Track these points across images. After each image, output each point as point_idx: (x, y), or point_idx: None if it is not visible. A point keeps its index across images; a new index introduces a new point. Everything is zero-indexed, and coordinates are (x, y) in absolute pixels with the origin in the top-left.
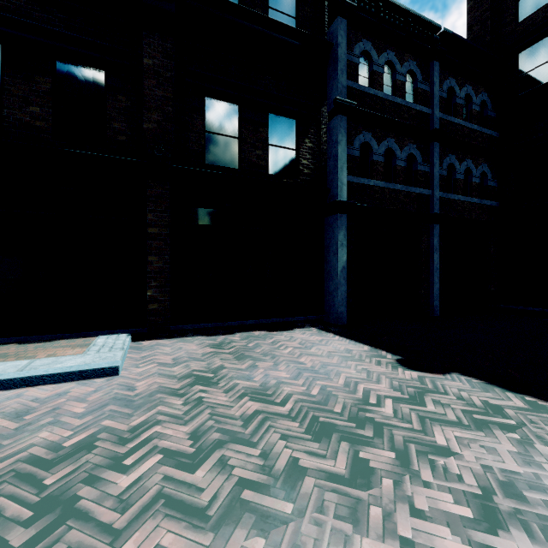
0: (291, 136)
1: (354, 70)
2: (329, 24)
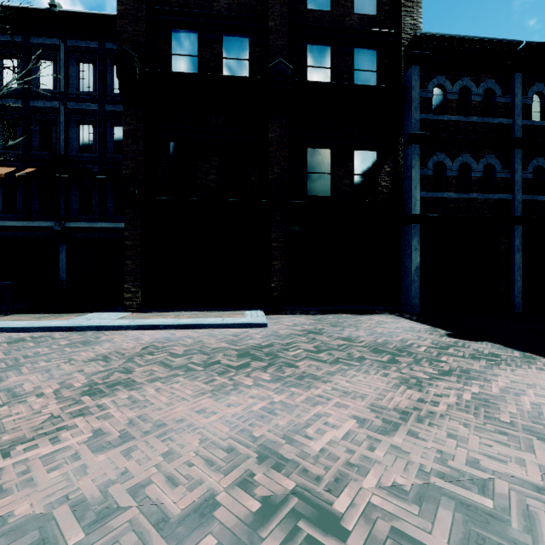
0: (372, 165)
1: (428, 104)
2: (405, 70)
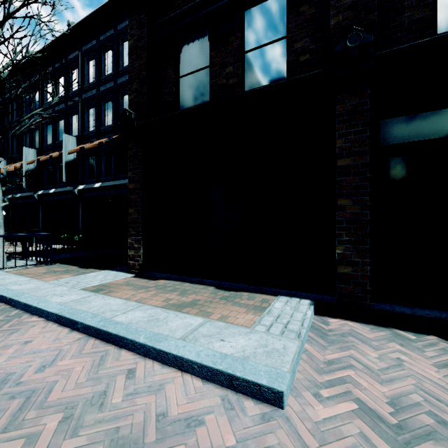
0: None
1: None
2: None
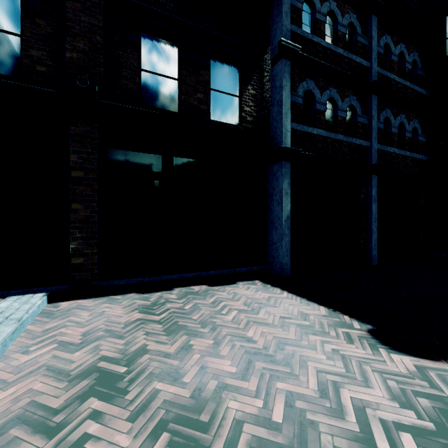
0: (234, 82)
1: (298, 16)
2: None
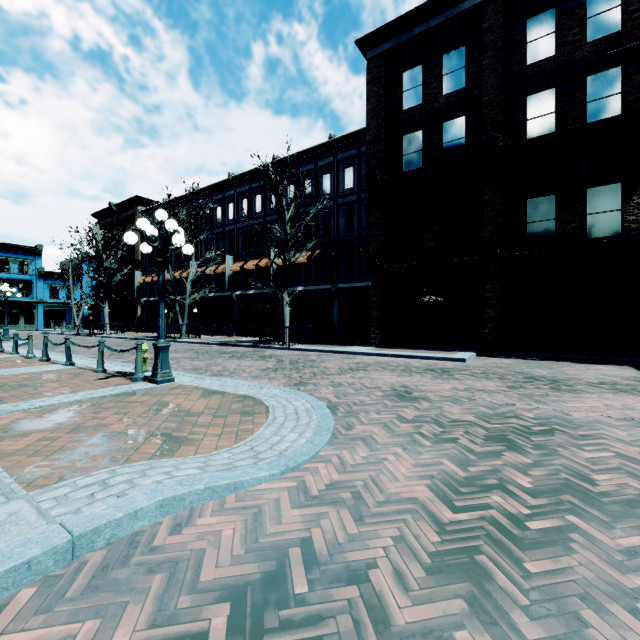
0: (614, 199)
1: None
2: None
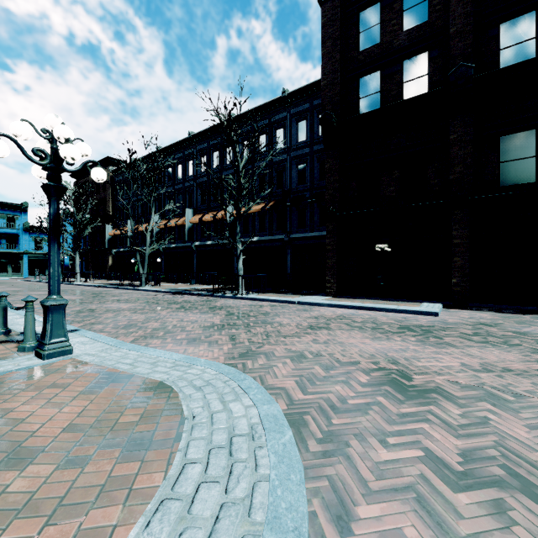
0: None
1: None
2: None
